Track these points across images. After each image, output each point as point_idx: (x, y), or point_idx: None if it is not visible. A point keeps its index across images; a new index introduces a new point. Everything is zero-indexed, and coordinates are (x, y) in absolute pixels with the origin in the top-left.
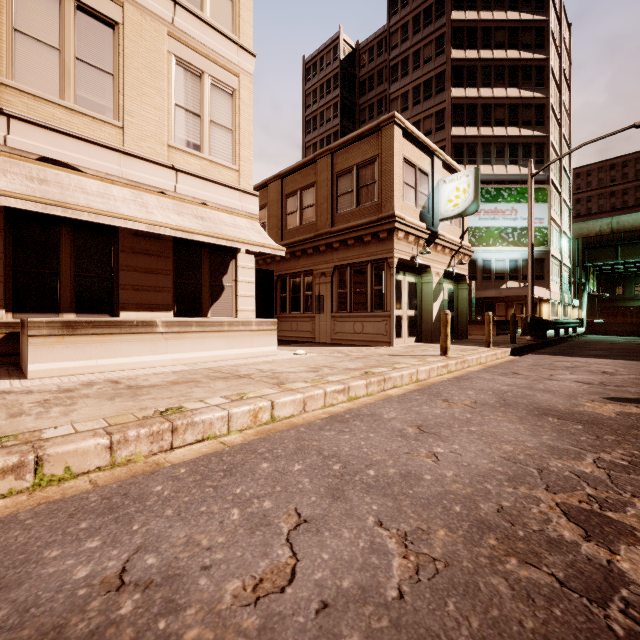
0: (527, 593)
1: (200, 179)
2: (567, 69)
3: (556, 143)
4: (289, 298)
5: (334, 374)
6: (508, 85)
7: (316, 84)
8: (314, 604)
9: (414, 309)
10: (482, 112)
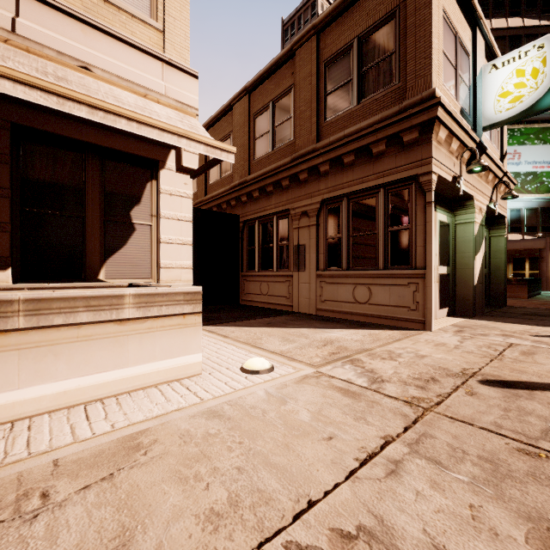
0: None
1: (76, 21)
2: None
3: None
4: (258, 250)
5: None
6: (509, 14)
7: None
8: None
9: (446, 264)
10: None
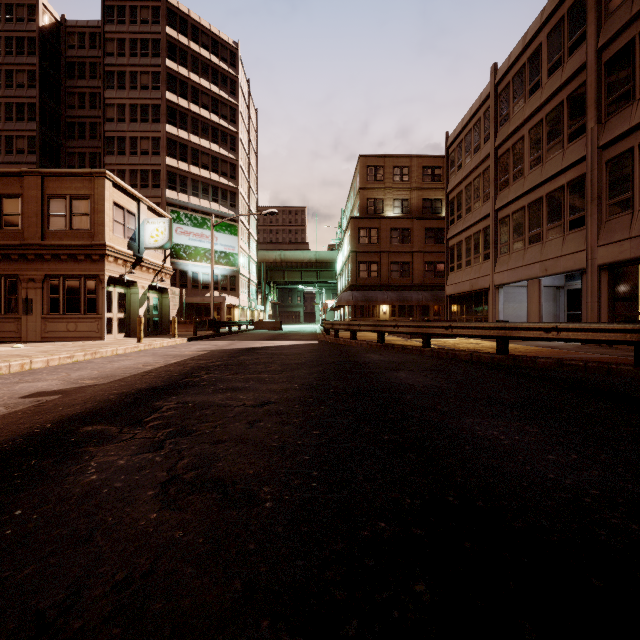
0: (124, 370)
1: None
2: (255, 140)
3: (246, 193)
4: None
5: (61, 352)
6: (212, 140)
7: None
8: (77, 375)
9: (124, 313)
10: (192, 153)
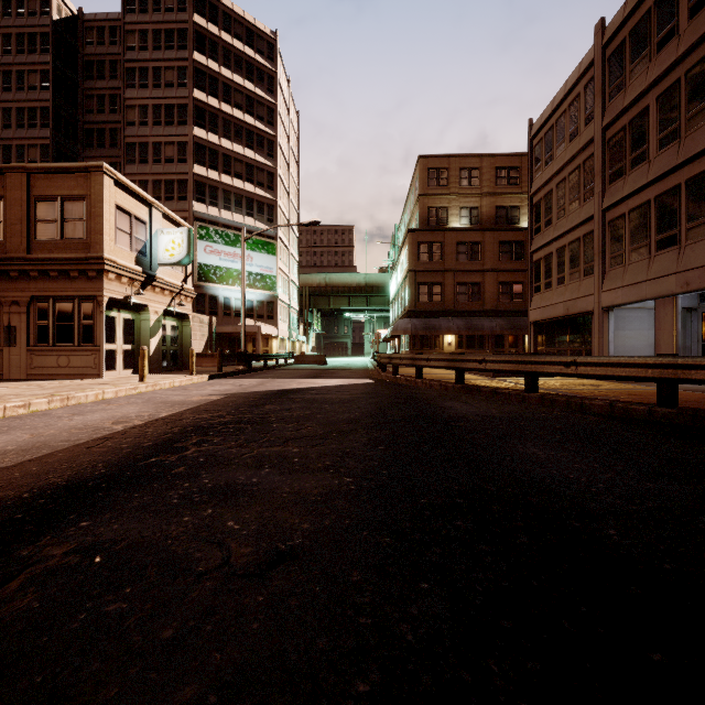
0: (73, 433)
1: None
2: (296, 147)
3: (285, 207)
4: None
5: (18, 398)
6: (246, 145)
7: (10, 28)
8: None
9: (131, 344)
10: (223, 160)
